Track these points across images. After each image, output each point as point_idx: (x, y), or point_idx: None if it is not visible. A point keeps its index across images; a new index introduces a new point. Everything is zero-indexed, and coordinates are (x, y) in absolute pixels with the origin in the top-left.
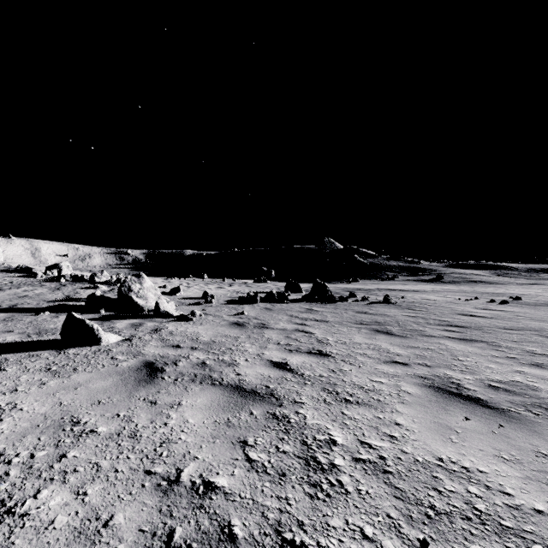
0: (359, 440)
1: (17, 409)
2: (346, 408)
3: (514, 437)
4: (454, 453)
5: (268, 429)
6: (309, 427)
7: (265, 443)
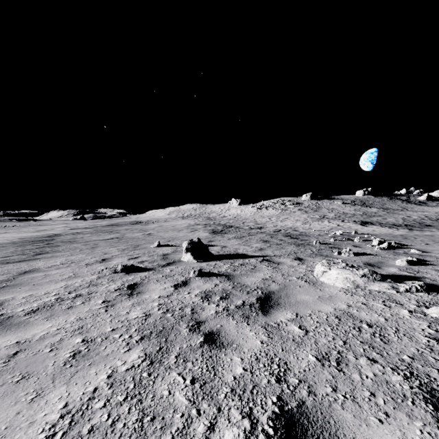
0: (53, 296)
1: (67, 407)
2: (10, 305)
3: (38, 283)
4: (55, 287)
5: (51, 309)
6: (44, 304)
7: (67, 305)
